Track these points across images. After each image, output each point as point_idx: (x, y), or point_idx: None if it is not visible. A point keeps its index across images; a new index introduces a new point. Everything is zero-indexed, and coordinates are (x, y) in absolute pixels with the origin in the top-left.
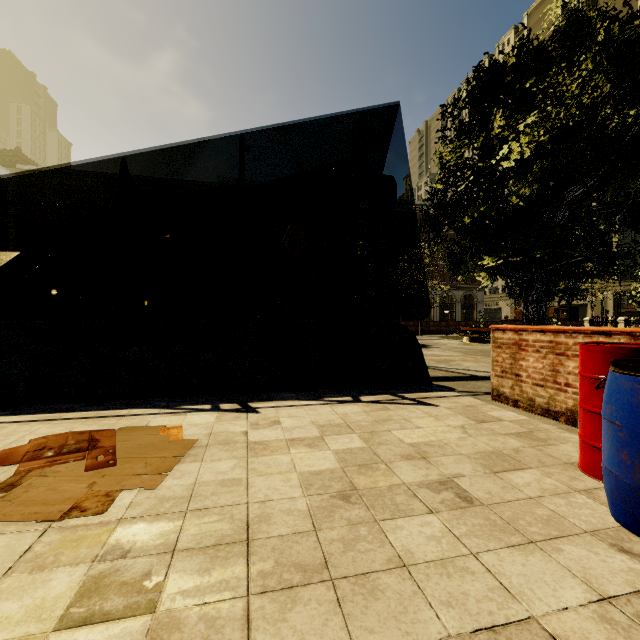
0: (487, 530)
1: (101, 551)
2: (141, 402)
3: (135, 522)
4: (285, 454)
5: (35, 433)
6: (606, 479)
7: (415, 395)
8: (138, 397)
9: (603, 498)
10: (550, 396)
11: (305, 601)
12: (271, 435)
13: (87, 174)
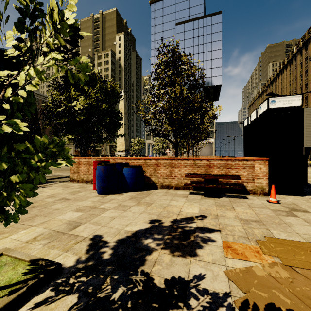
0: (74, 201)
1: None
2: None
3: None
4: None
5: None
6: (96, 187)
7: (40, 185)
8: None
9: (97, 192)
10: (87, 177)
11: (37, 218)
12: None
13: None
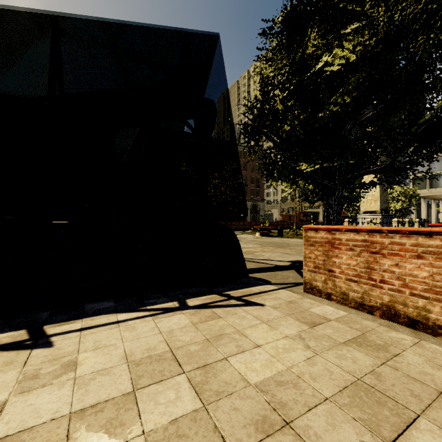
0: None
1: None
2: None
3: None
4: None
5: None
6: None
7: (239, 292)
8: None
9: None
10: (364, 291)
11: None
12: (46, 406)
13: None
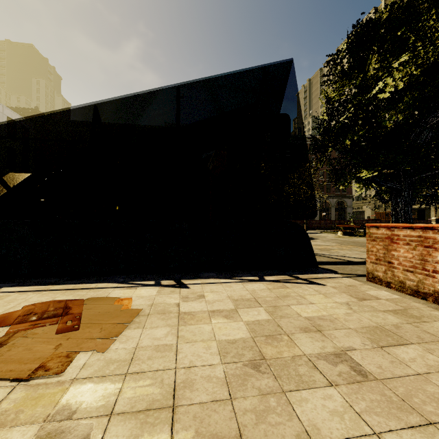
0: (385, 407)
1: (53, 411)
2: (106, 278)
3: (84, 383)
4: (207, 324)
5: (28, 301)
6: None
7: (306, 276)
8: (104, 274)
9: None
10: (419, 280)
11: None
12: (197, 307)
13: (79, 123)
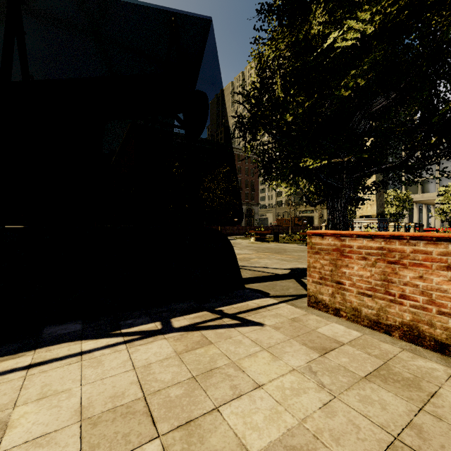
0: None
1: None
2: None
3: None
4: None
5: None
6: None
7: (234, 308)
8: None
9: None
10: (380, 307)
11: None
12: None
13: None
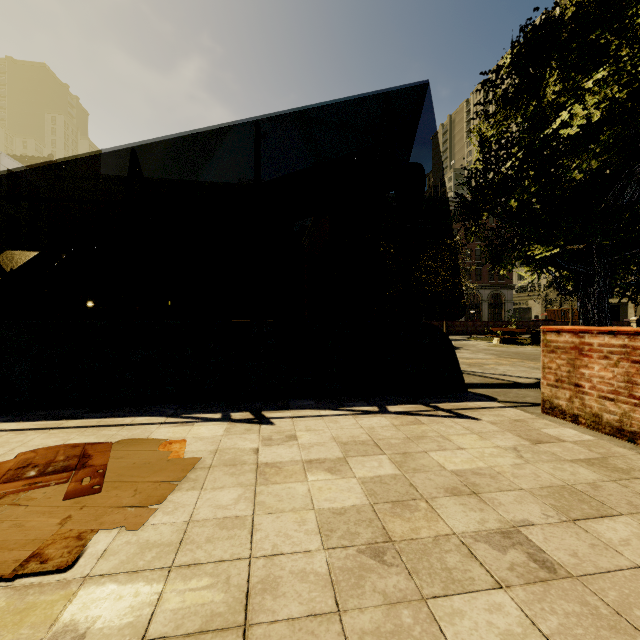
0: (589, 626)
1: (47, 634)
2: (148, 409)
3: (103, 583)
4: (301, 482)
5: (27, 445)
6: None
7: (450, 405)
8: (146, 403)
9: None
10: (624, 412)
11: None
12: (285, 454)
13: (114, 178)
